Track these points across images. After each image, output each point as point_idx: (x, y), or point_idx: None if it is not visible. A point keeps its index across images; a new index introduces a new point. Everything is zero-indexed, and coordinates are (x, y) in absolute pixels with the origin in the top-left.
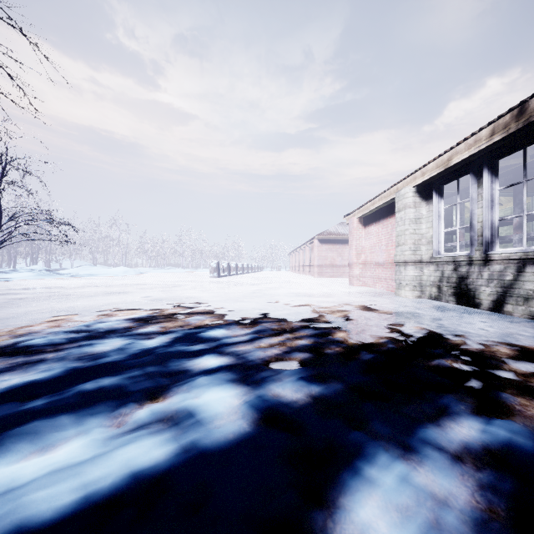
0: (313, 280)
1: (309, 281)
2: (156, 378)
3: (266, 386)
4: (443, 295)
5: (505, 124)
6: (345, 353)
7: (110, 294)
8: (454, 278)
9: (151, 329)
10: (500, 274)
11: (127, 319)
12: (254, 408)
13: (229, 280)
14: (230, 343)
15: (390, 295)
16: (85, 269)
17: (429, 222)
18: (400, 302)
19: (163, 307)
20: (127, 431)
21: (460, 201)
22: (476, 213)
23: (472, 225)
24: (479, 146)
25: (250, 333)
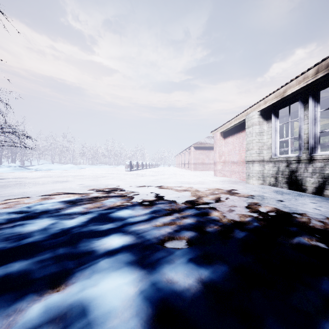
0: (190, 173)
1: (188, 173)
2: (64, 262)
3: (160, 270)
4: (279, 183)
5: (327, 65)
6: (222, 231)
7: (57, 182)
8: (287, 171)
9: (75, 211)
10: (321, 169)
11: (61, 201)
12: (149, 301)
13: (137, 173)
14: (133, 222)
15: (242, 183)
16: (46, 166)
17: (268, 134)
18: (250, 188)
19: (89, 192)
20: None
21: (291, 120)
22: (303, 127)
23: (300, 136)
24: (307, 81)
25: (149, 213)
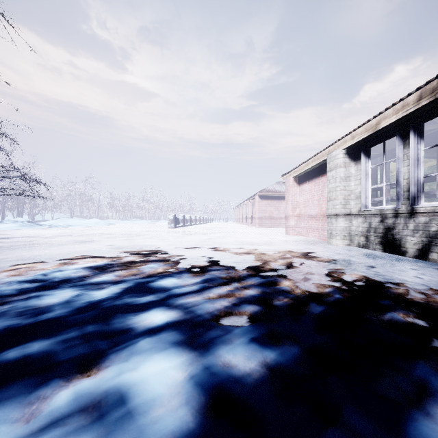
0: (254, 230)
1: (252, 231)
2: (94, 341)
3: (215, 352)
4: (370, 244)
5: (432, 89)
6: (294, 305)
7: (79, 242)
8: (381, 228)
9: (105, 279)
10: (425, 225)
11: (85, 267)
12: (201, 387)
13: (183, 230)
14: (180, 294)
15: (322, 243)
16: (63, 221)
17: (357, 180)
18: (333, 250)
19: (122, 255)
20: (35, 432)
21: (387, 161)
22: (402, 171)
23: (398, 182)
24: (406, 110)
25: (200, 282)
